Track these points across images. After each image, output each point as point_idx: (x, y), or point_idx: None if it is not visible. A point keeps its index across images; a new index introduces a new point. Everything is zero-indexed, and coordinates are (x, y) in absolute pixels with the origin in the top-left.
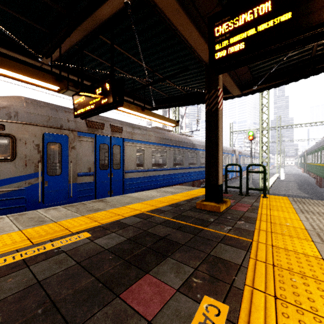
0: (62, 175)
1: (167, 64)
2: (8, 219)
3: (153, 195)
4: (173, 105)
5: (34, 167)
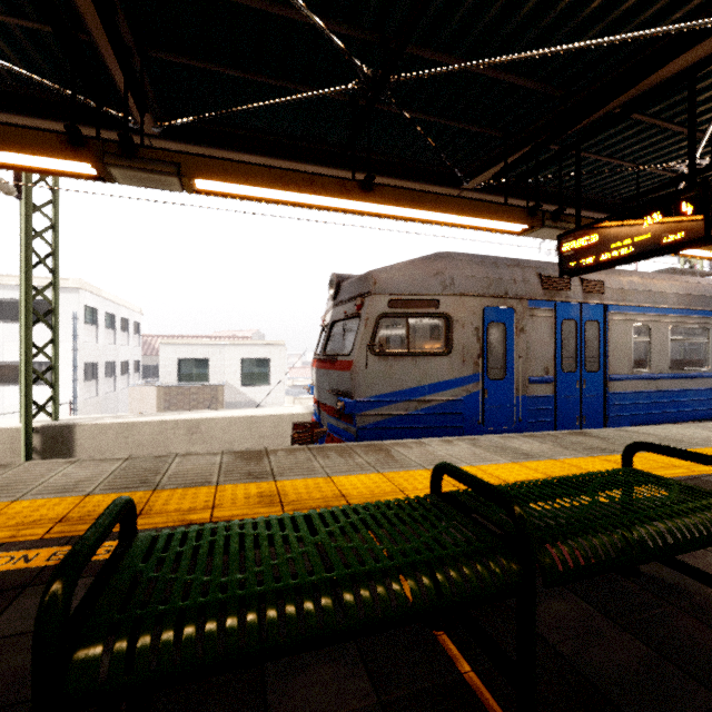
0: (505, 380)
1: None
2: (465, 444)
3: (709, 437)
4: None
5: (472, 366)
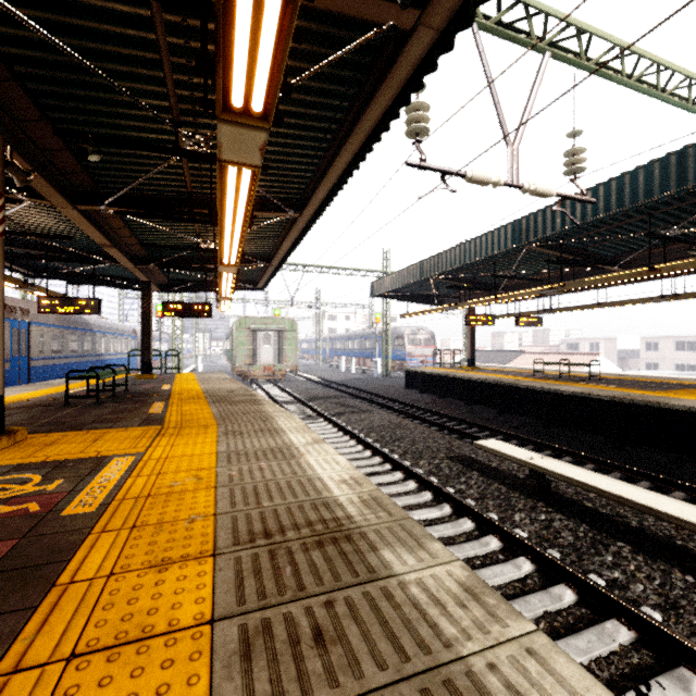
0: None
1: None
2: None
3: None
4: (81, 284)
5: None
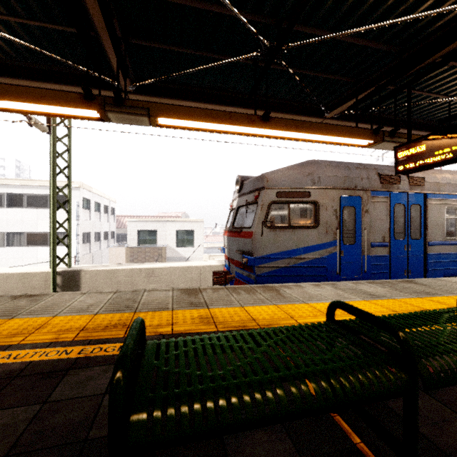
0: (355, 244)
1: None
2: (329, 287)
3: None
4: None
5: (333, 235)
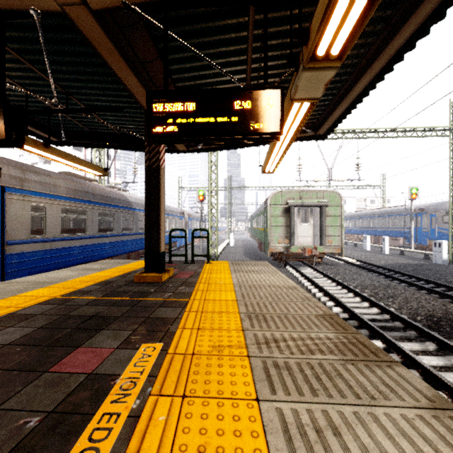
0: None
1: (92, 91)
2: None
3: (67, 276)
4: (98, 145)
5: None
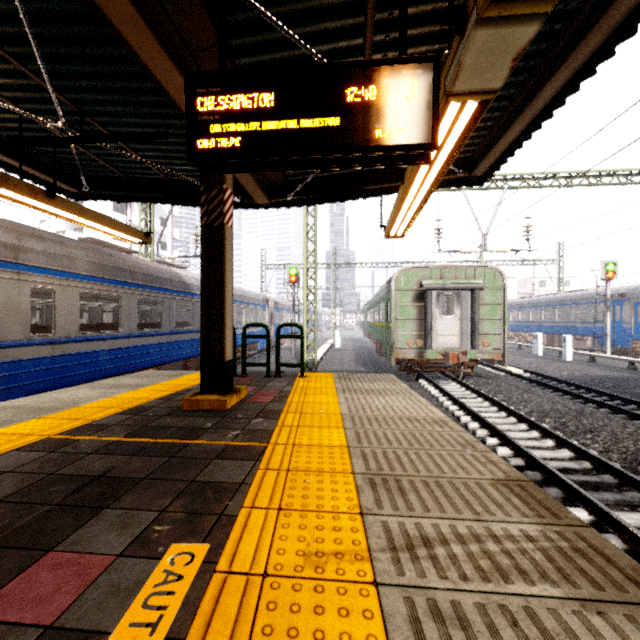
0: None
1: (119, 108)
2: None
3: (82, 397)
4: (137, 198)
5: None
